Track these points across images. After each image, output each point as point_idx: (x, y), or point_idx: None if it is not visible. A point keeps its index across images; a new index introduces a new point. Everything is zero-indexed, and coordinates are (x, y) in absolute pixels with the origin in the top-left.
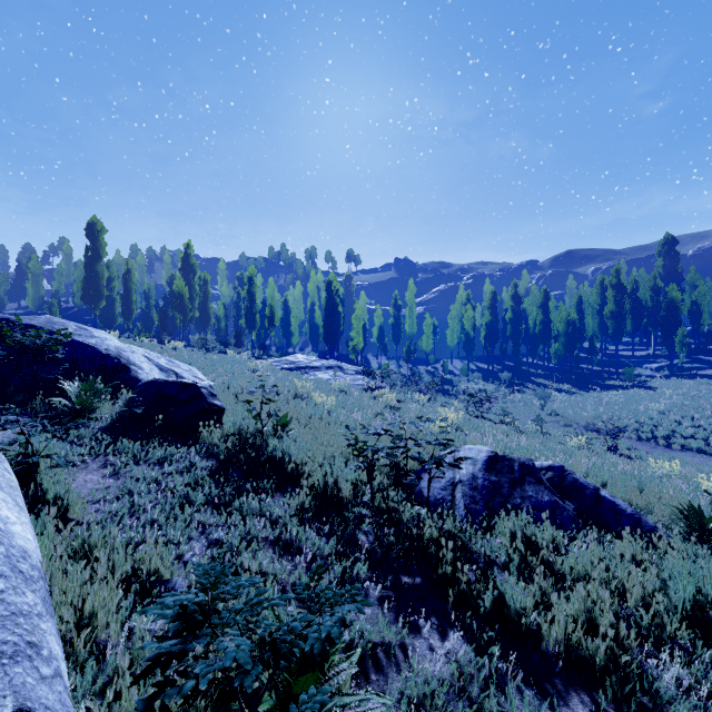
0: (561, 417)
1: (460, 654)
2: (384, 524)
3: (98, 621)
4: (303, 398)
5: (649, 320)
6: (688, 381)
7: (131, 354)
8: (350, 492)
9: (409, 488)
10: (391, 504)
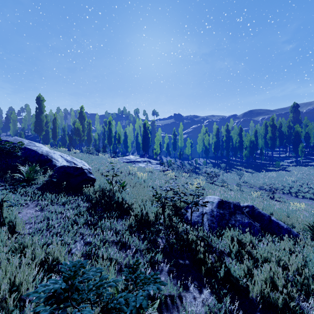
0: (248, 183)
1: (209, 301)
2: (170, 233)
3: (22, 286)
4: (132, 175)
5: (286, 141)
6: (304, 167)
7: (53, 154)
8: (154, 218)
9: (182, 216)
10: (173, 224)
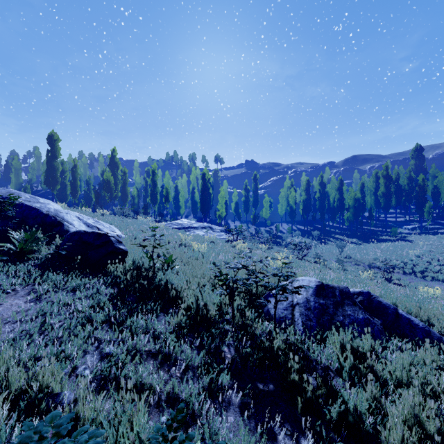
0: (352, 259)
1: None
2: (242, 337)
3: None
4: (185, 246)
5: (406, 198)
6: (432, 236)
7: (65, 214)
8: (216, 312)
9: (260, 309)
10: (246, 321)
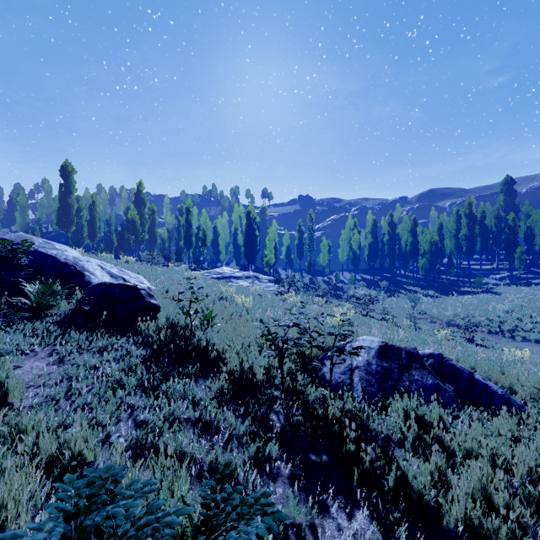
0: (428, 316)
1: (367, 535)
2: (293, 405)
3: (8, 511)
4: (227, 300)
5: (493, 242)
6: (525, 287)
7: (86, 263)
8: (264, 376)
9: (314, 373)
10: (298, 387)
